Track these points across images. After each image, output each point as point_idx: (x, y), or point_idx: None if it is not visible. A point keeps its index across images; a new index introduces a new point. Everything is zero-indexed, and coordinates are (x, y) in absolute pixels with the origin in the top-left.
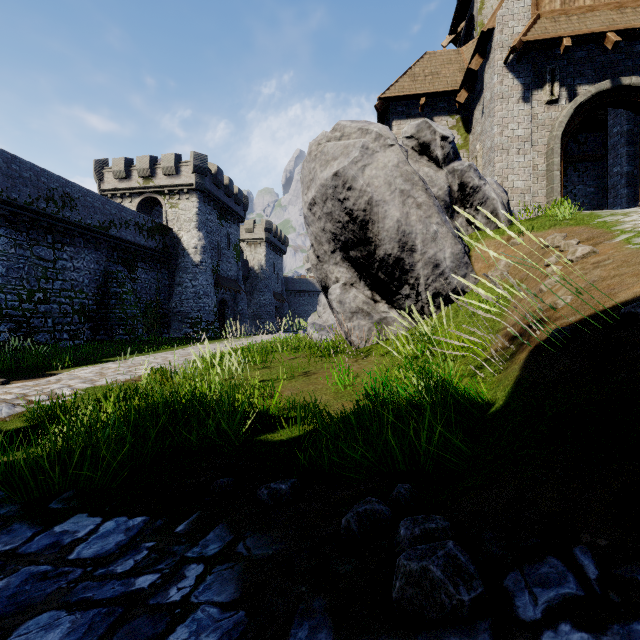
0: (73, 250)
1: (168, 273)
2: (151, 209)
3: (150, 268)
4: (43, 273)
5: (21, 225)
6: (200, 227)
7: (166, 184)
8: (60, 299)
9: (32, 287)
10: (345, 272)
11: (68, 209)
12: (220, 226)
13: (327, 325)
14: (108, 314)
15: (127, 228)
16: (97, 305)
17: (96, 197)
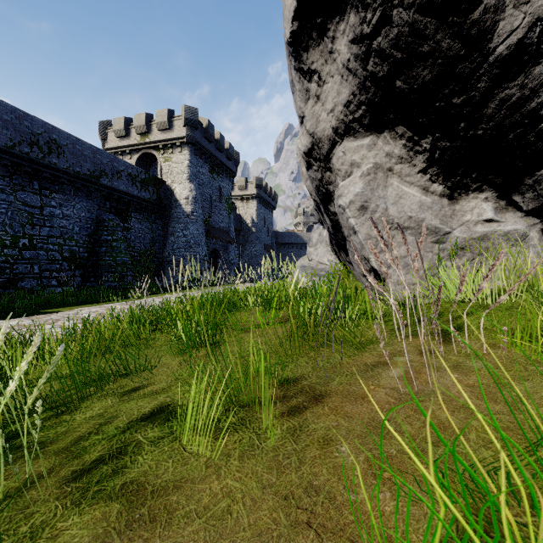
0: (62, 197)
1: (162, 224)
2: (149, 165)
3: (144, 218)
4: (29, 219)
5: (3, 169)
6: (191, 179)
7: (160, 139)
8: (48, 246)
9: (16, 233)
10: (375, 143)
11: (55, 155)
12: (212, 179)
13: (322, 268)
14: (99, 261)
15: (119, 178)
16: (88, 253)
17: (86, 146)
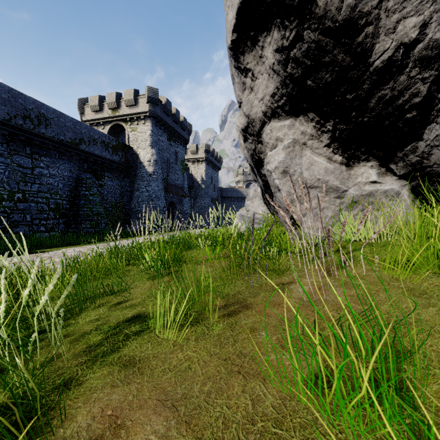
0: (49, 160)
1: (129, 181)
2: (119, 134)
3: (115, 177)
4: (22, 178)
5: (1, 137)
6: (153, 145)
7: (128, 113)
8: (37, 199)
9: (12, 189)
10: (293, 124)
11: (43, 126)
12: (169, 146)
13: (256, 217)
14: (78, 212)
15: (95, 145)
16: (70, 204)
17: (68, 119)
